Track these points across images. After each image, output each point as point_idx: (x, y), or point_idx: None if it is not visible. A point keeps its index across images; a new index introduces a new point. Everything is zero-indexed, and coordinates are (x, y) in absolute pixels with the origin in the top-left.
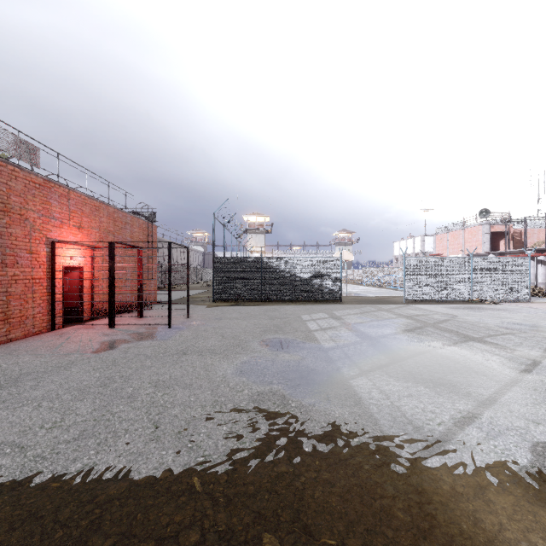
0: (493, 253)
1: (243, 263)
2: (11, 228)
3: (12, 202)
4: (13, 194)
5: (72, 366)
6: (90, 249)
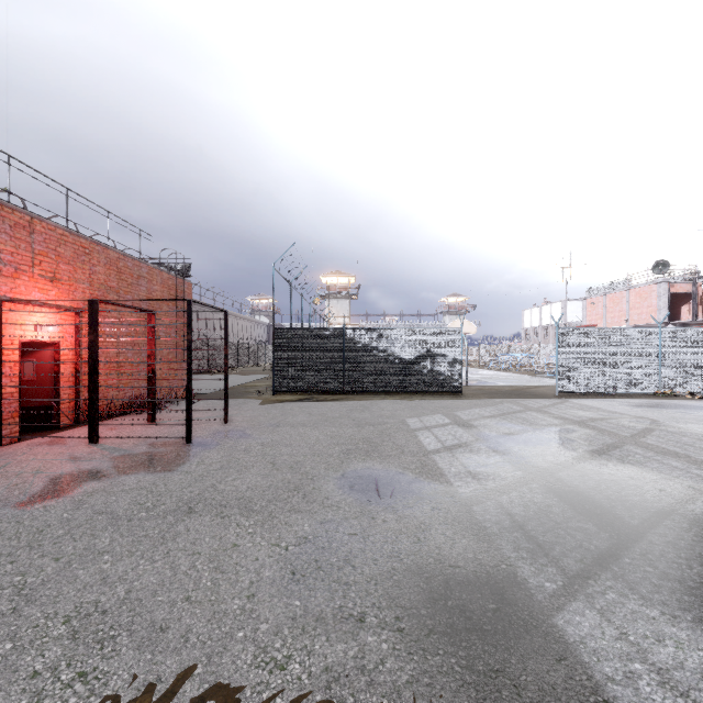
0: (673, 324)
1: (317, 337)
2: None
3: None
4: None
5: None
6: (74, 314)
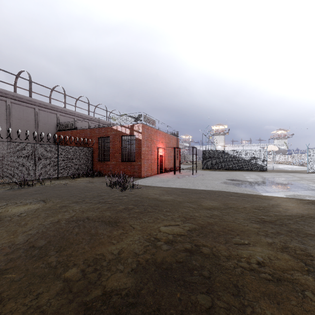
0: None
1: (215, 153)
2: (152, 145)
3: (152, 138)
4: (152, 135)
5: (177, 179)
6: (164, 149)
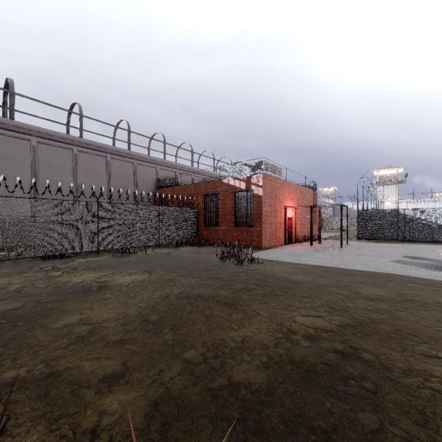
0: None
1: (381, 213)
2: (276, 203)
3: (277, 193)
4: (277, 189)
5: (315, 253)
6: (294, 209)
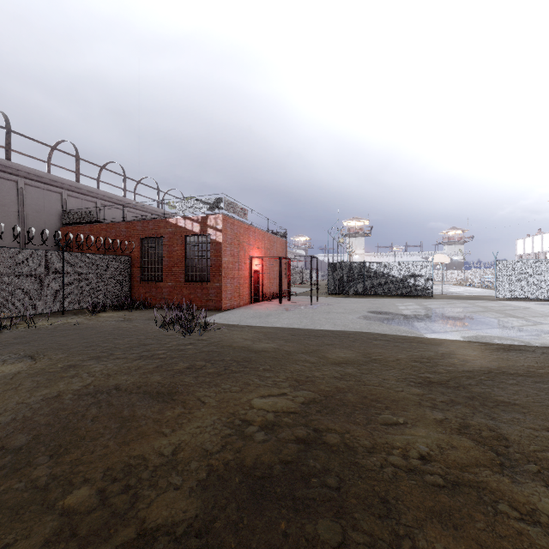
0: None
1: (350, 266)
2: (240, 252)
3: (240, 239)
4: (240, 235)
5: (284, 313)
6: (261, 260)
